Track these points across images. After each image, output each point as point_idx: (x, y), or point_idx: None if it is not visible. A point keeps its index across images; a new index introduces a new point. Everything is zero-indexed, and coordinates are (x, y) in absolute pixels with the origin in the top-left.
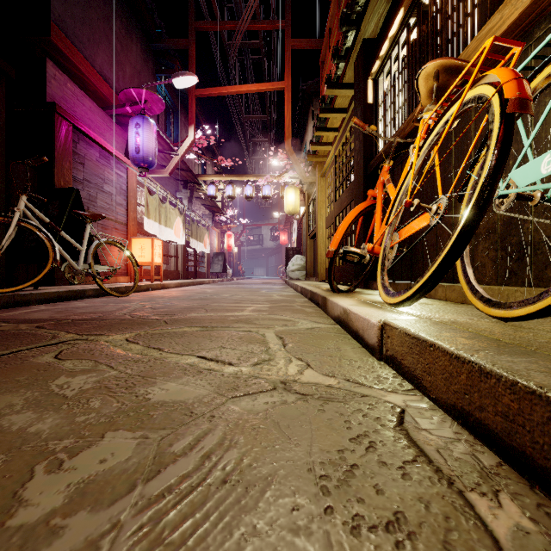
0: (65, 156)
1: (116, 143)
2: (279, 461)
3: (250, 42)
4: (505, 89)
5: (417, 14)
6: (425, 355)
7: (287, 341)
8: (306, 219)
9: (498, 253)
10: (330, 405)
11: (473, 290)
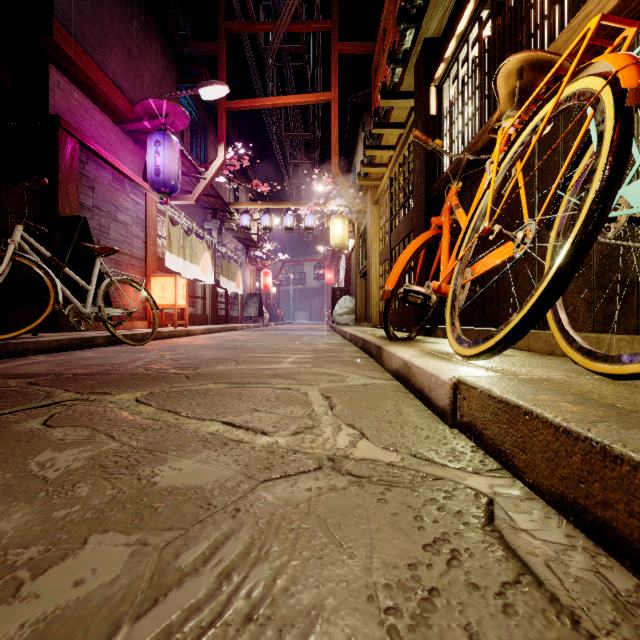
0: (71, 178)
1: (133, 164)
2: (327, 582)
3: (291, 46)
4: (622, 77)
5: (491, 5)
6: (518, 425)
7: (335, 401)
8: (356, 254)
9: (595, 293)
10: (393, 493)
11: (569, 339)
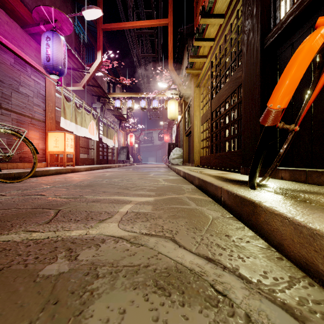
0: None
1: (36, 57)
2: None
3: None
4: None
5: None
6: None
7: None
8: (183, 122)
9: None
10: None
11: None
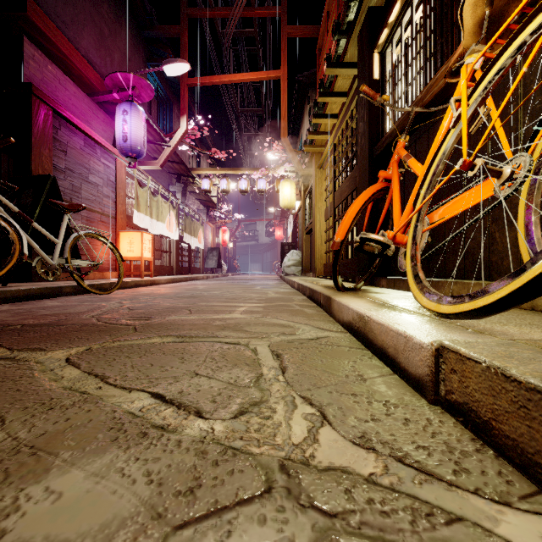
0: (44, 142)
1: (104, 132)
2: None
3: (245, 30)
4: None
5: None
6: None
7: (287, 361)
8: (303, 213)
9: None
10: None
11: None
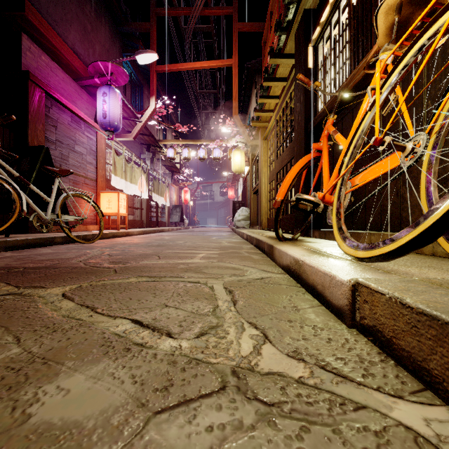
0: (39, 119)
1: (87, 110)
2: None
3: (203, 26)
4: None
5: None
6: None
7: (238, 296)
8: (250, 177)
9: None
10: (313, 437)
11: None
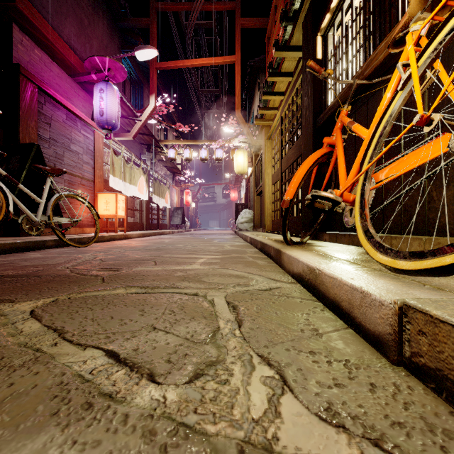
0: (31, 115)
1: (84, 108)
2: None
3: (205, 22)
4: None
5: None
6: None
7: (243, 314)
8: (254, 178)
9: None
10: None
11: None
